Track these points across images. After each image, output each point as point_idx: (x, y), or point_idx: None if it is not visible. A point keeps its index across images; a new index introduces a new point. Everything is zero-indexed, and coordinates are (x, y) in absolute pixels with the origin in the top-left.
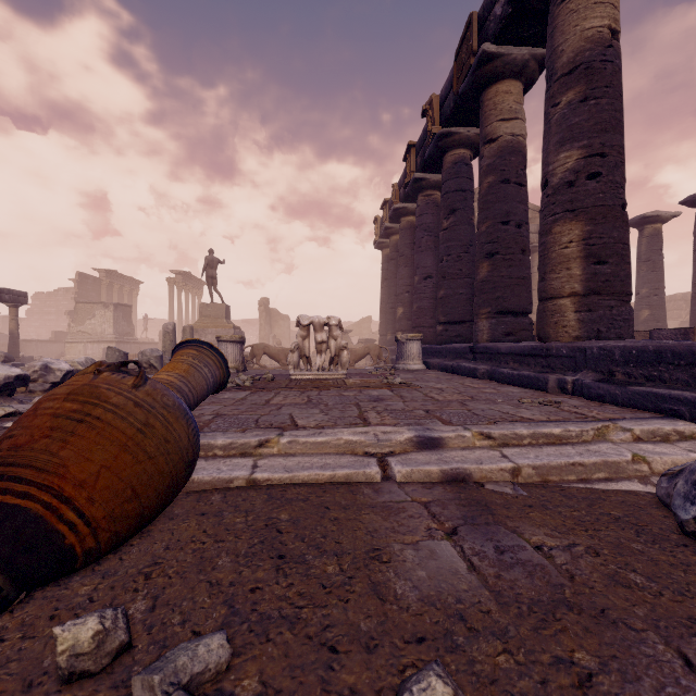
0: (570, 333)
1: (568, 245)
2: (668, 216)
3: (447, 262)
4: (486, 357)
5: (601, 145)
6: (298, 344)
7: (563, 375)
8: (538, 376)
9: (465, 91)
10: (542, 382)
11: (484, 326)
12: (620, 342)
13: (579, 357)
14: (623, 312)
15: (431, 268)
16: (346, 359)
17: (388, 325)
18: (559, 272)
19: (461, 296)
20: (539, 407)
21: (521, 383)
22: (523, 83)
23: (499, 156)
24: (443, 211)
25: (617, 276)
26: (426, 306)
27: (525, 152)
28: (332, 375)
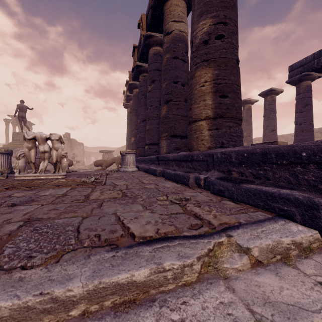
0: (205, 144)
1: (204, 84)
2: (254, 101)
3: (150, 110)
4: (164, 162)
5: (224, 16)
6: (24, 153)
7: (199, 174)
8: (184, 175)
9: (155, 4)
10: (186, 179)
11: (164, 144)
12: (235, 147)
13: (209, 160)
14: (237, 131)
15: (146, 115)
16: (65, 164)
17: (129, 147)
18: (199, 103)
19: (157, 129)
20: (167, 206)
21: (176, 179)
22: (186, 3)
23: (172, 42)
24: (148, 81)
25: (233, 106)
26: (143, 136)
27: (187, 43)
28: (52, 176)
